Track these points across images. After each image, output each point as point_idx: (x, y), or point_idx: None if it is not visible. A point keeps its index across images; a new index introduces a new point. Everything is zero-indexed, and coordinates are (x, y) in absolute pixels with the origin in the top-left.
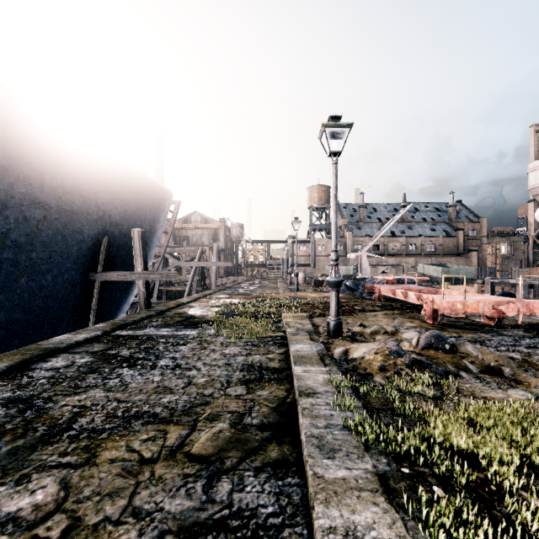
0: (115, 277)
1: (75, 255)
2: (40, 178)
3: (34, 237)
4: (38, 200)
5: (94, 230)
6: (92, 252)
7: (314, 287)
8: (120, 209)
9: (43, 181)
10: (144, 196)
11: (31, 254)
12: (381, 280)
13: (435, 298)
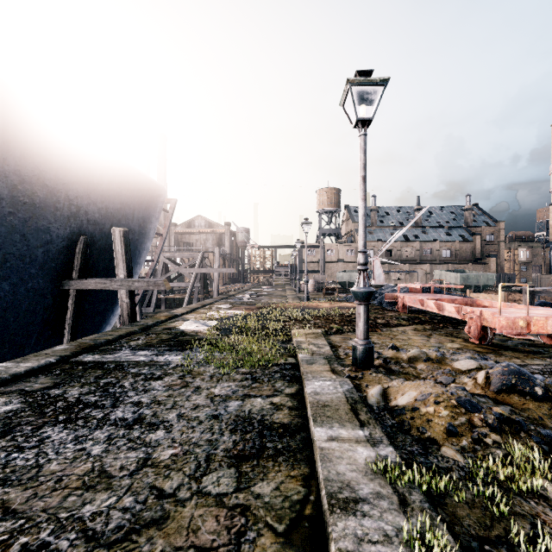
0: (93, 285)
1: (41, 259)
2: None
3: None
4: None
5: (66, 229)
6: (64, 255)
7: (325, 295)
8: (100, 204)
9: None
10: (131, 191)
11: None
12: (401, 288)
13: (484, 312)
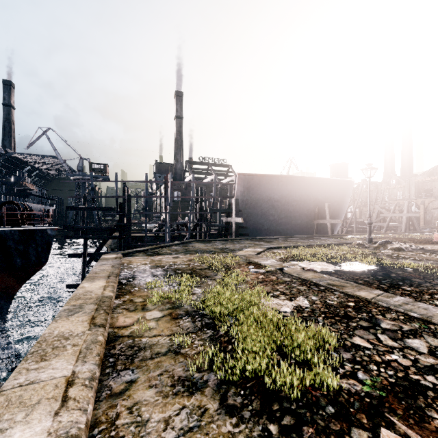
0: (320, 221)
1: (307, 214)
2: (295, 194)
3: (294, 210)
4: (295, 200)
5: (313, 205)
6: (312, 212)
7: None
8: (323, 195)
9: (296, 194)
10: (334, 188)
11: (294, 214)
12: None
13: None
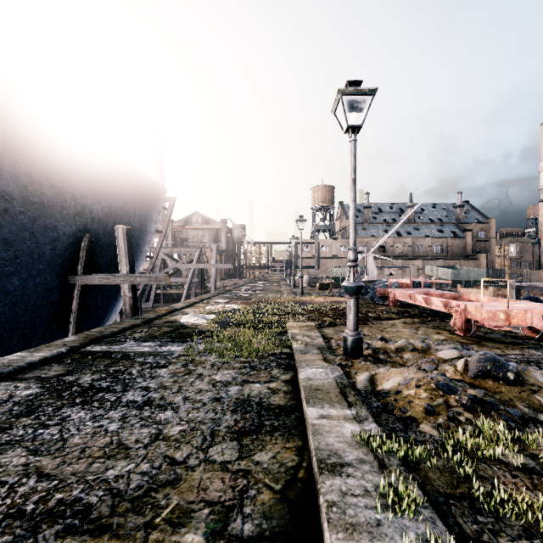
0: (97, 280)
1: (48, 255)
2: None
3: None
4: None
5: (72, 227)
6: (70, 252)
7: (319, 290)
8: (104, 203)
9: (1, 166)
10: (132, 190)
11: None
12: (393, 283)
13: (468, 306)
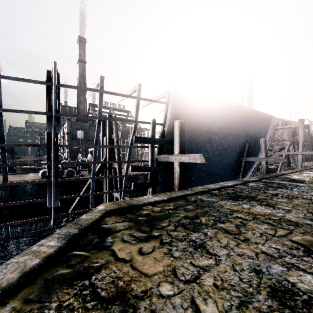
0: (251, 159)
1: (237, 151)
2: (232, 126)
3: (229, 145)
4: (231, 133)
5: (244, 141)
6: (242, 149)
7: None
8: (253, 130)
9: (233, 126)
10: (262, 122)
11: (227, 151)
12: None
13: None
